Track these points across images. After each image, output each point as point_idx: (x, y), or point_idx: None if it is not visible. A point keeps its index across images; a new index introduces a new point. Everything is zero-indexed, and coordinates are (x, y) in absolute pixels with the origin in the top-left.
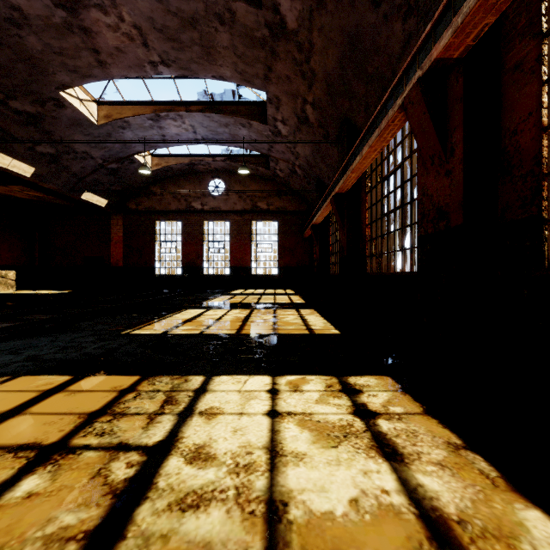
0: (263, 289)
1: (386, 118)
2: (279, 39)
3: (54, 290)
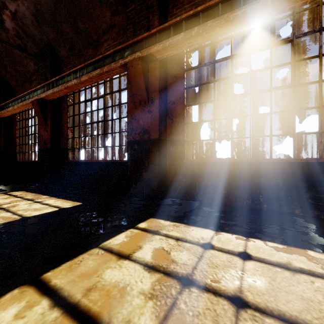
0: None
1: (25, 101)
2: None
3: None
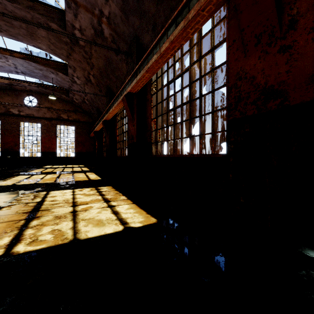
0: (65, 165)
1: (119, 100)
2: (75, 45)
3: None
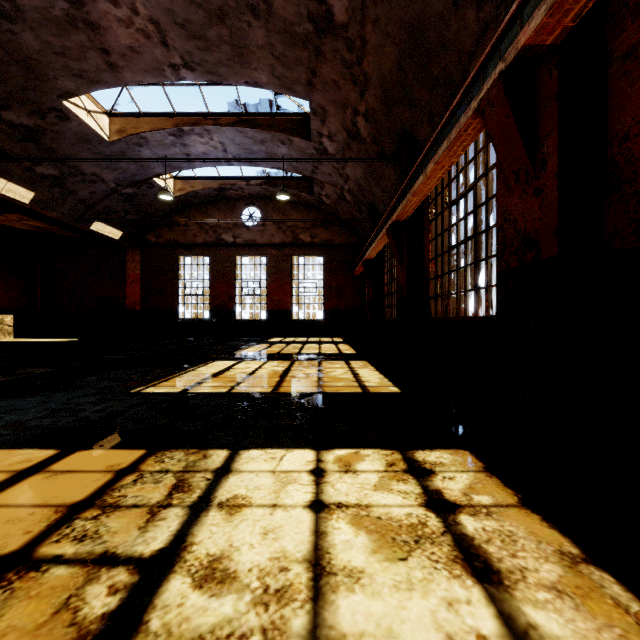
0: (306, 336)
1: (457, 126)
2: (325, 35)
3: (59, 337)
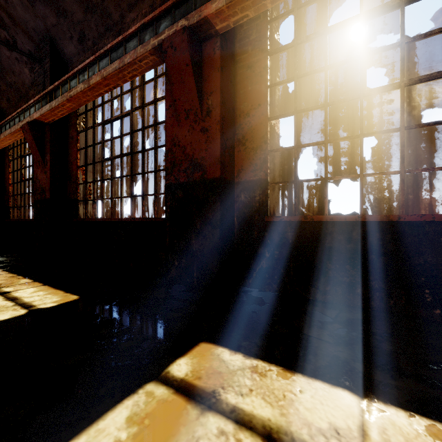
0: None
1: (14, 127)
2: None
3: None
